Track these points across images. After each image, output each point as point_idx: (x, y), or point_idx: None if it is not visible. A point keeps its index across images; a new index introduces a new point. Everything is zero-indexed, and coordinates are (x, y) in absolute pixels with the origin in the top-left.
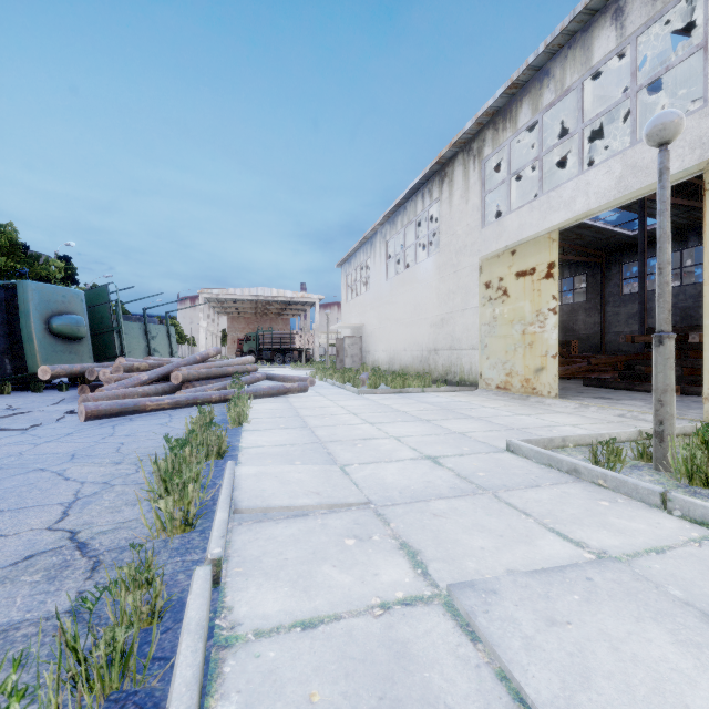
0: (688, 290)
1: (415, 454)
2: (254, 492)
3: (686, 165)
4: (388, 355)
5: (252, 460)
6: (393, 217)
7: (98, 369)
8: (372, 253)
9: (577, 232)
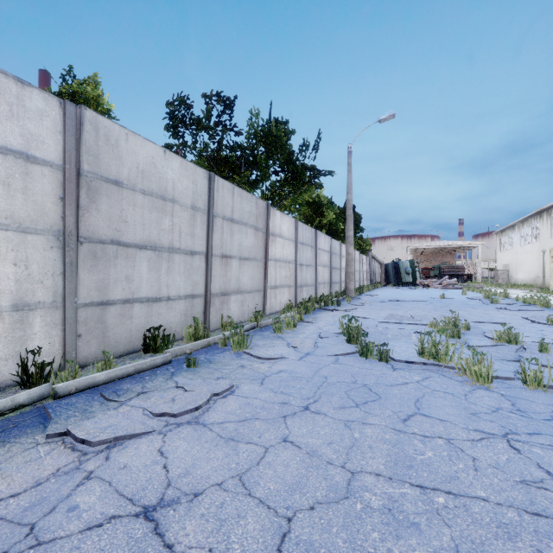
0: None
1: None
2: None
3: None
4: (520, 278)
5: None
6: (523, 221)
7: (424, 281)
8: (513, 232)
9: None
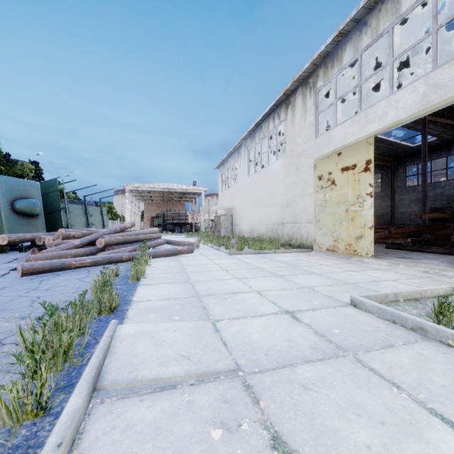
0: (451, 183)
1: (276, 309)
2: (125, 358)
3: None
4: (249, 227)
5: (138, 314)
6: (253, 134)
7: (44, 237)
8: (239, 158)
9: (376, 144)
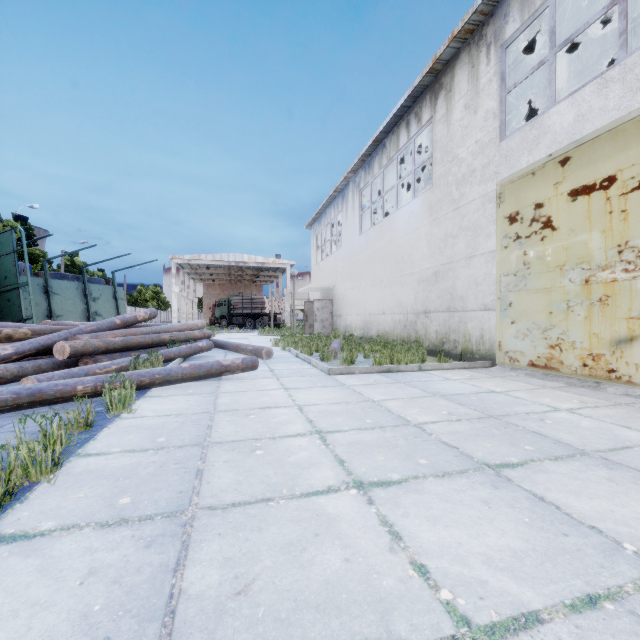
0: None
1: None
2: None
3: None
4: (362, 319)
5: None
6: (369, 160)
7: None
8: (344, 206)
9: None
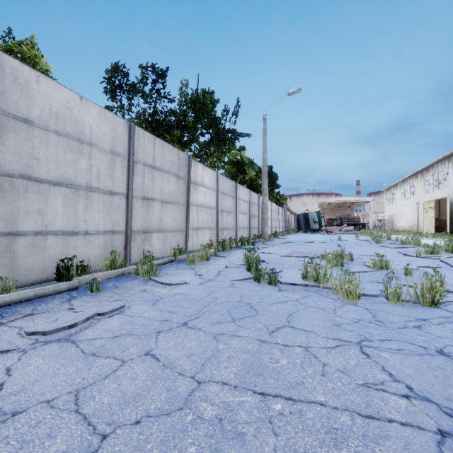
0: None
1: None
2: None
3: (446, 195)
4: (401, 226)
5: None
6: (403, 181)
7: (328, 228)
8: (396, 190)
9: None
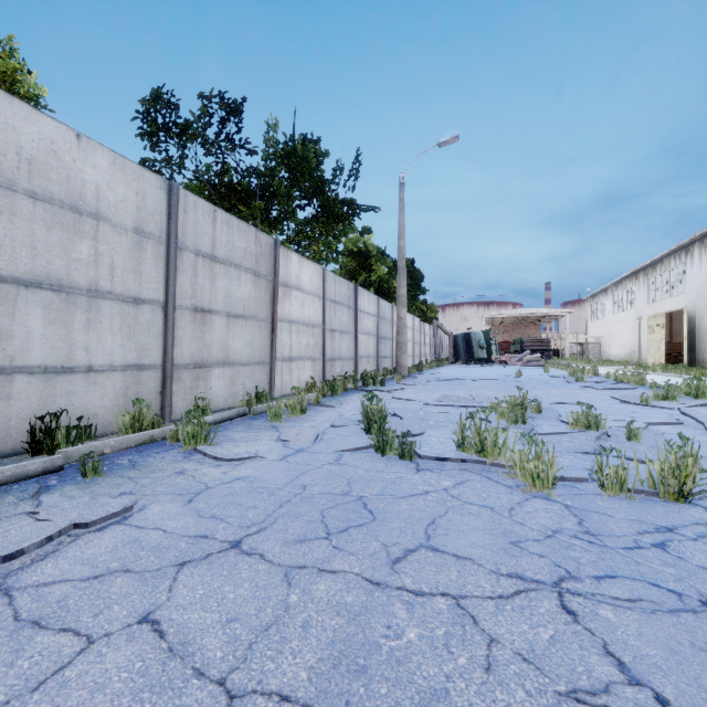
0: None
1: None
2: None
3: (683, 306)
4: (614, 353)
5: None
6: (616, 284)
7: (501, 357)
8: (606, 298)
9: None
